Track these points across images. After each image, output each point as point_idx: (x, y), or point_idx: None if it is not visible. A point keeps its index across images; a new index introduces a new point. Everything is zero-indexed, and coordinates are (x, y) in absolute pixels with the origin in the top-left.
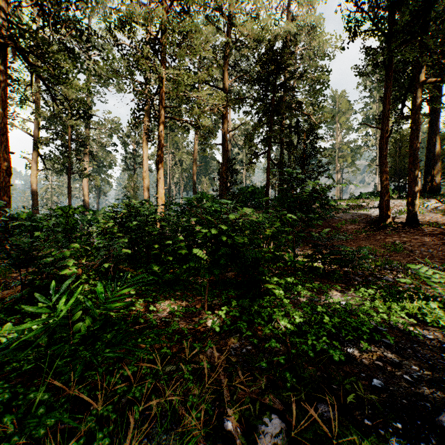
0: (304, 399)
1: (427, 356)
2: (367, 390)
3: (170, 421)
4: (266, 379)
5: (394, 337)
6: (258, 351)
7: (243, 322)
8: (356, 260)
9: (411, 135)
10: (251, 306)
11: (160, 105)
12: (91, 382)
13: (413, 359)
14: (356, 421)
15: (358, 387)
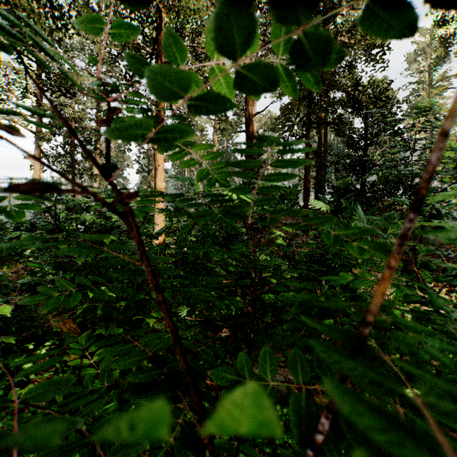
0: None
1: None
2: None
3: None
4: None
5: None
6: None
7: None
8: None
9: None
10: None
11: (158, 60)
12: None
13: None
14: None
15: None
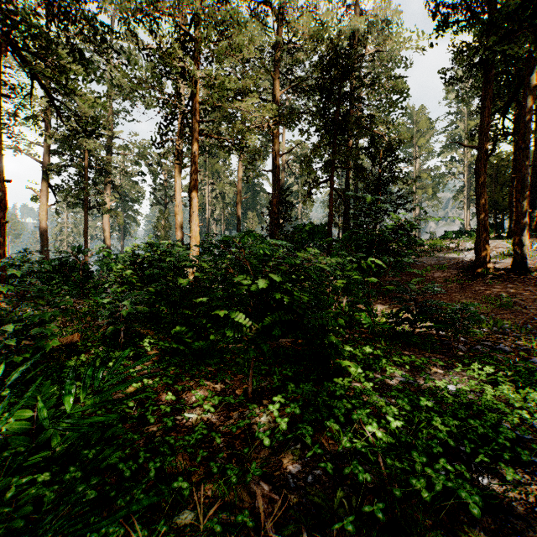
0: None
1: None
2: None
3: None
4: None
5: None
6: (332, 480)
7: (307, 426)
8: (459, 321)
9: (519, 155)
10: (317, 395)
11: (193, 118)
12: None
13: None
14: None
15: None
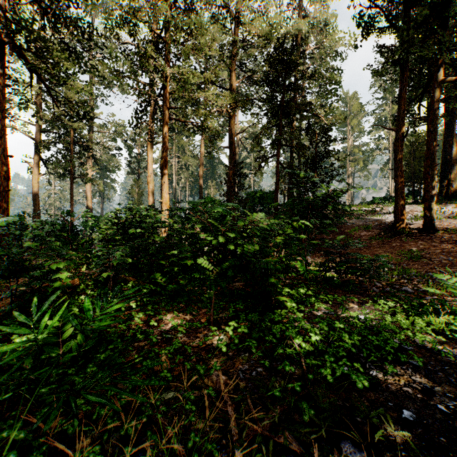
0: (325, 437)
1: None
2: (397, 424)
3: None
4: (280, 410)
5: (421, 357)
6: (269, 374)
7: (253, 340)
8: (373, 269)
9: (428, 136)
10: (261, 321)
11: (164, 106)
12: (79, 412)
13: (446, 385)
14: None
15: (386, 420)
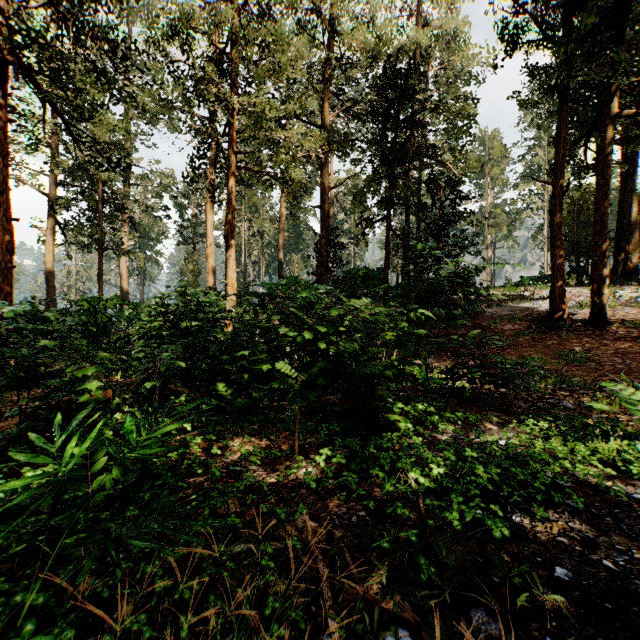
0: (449, 602)
1: (637, 528)
2: (547, 585)
3: (237, 638)
4: (389, 567)
5: (583, 497)
6: (375, 519)
7: (353, 474)
8: (519, 377)
9: (598, 192)
10: (364, 448)
11: (230, 149)
12: None
13: (615, 534)
14: (533, 639)
15: (532, 581)
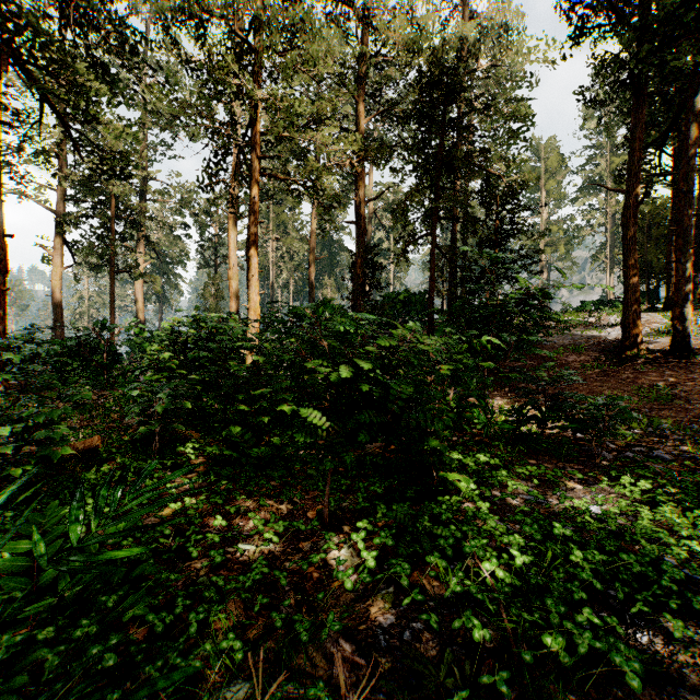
0: None
1: None
2: None
3: None
4: None
5: None
6: (438, 637)
7: (403, 563)
8: (603, 420)
9: (679, 201)
10: (416, 520)
11: (252, 153)
12: None
13: None
14: None
15: None
